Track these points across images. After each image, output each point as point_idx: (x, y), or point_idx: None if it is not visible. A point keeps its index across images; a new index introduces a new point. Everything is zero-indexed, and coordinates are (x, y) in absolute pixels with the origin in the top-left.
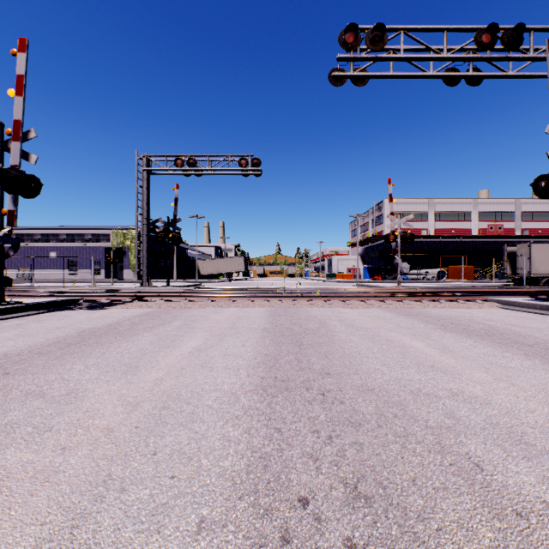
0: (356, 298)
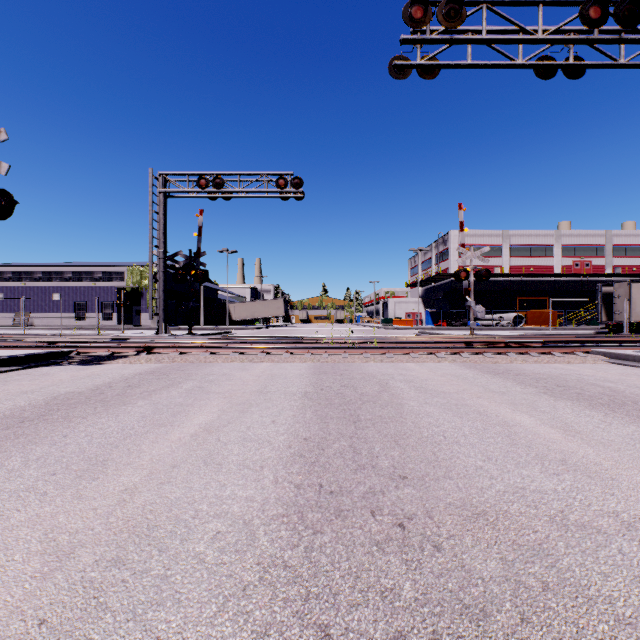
0: (423, 349)
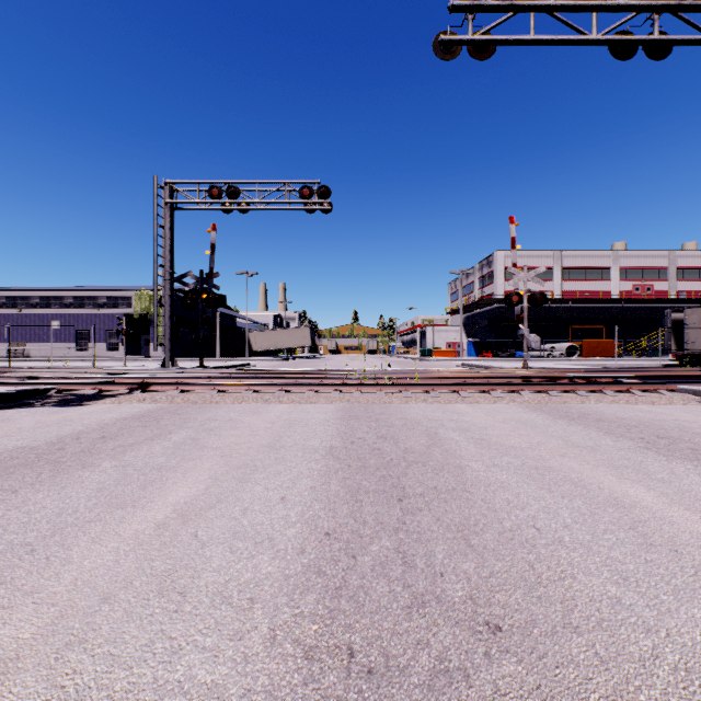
0: (475, 386)
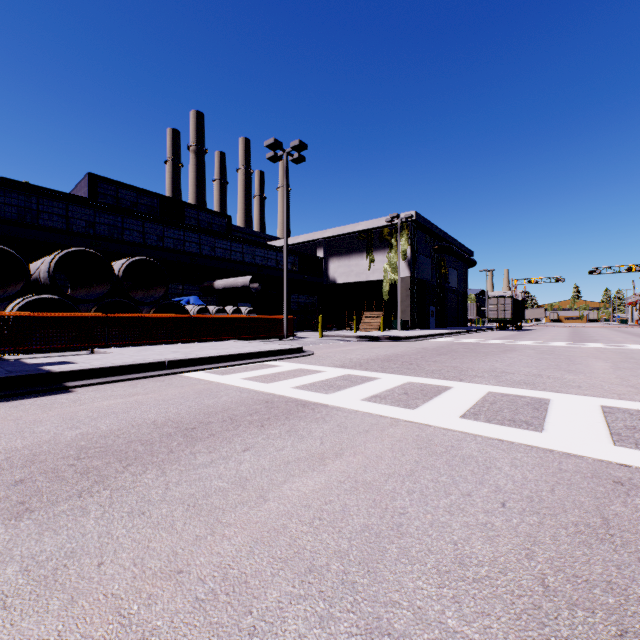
0: (597, 326)
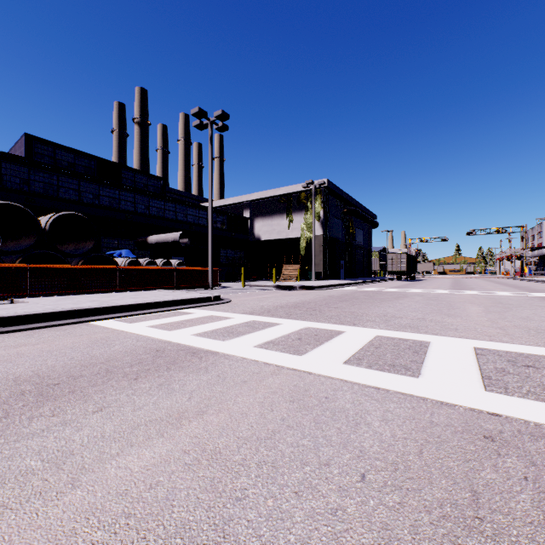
0: (473, 277)
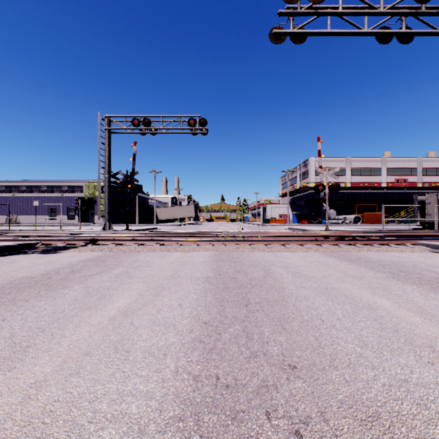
0: (294, 242)
